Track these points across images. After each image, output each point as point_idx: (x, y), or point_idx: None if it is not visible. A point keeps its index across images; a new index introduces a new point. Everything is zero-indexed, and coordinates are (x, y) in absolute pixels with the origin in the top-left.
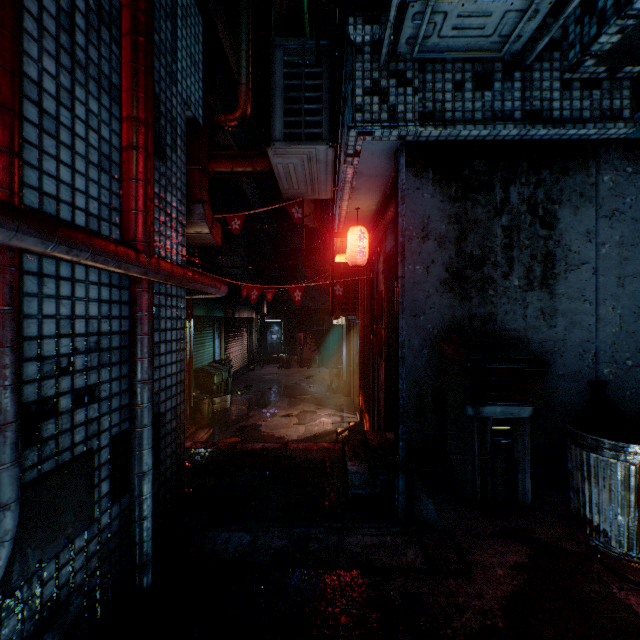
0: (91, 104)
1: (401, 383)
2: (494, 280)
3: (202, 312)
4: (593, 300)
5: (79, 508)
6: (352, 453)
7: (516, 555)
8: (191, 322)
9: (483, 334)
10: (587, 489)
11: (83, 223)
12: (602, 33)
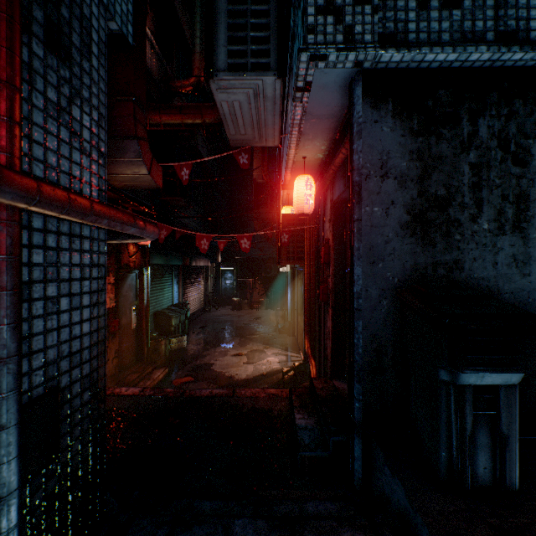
0: None
1: (357, 337)
2: (461, 223)
3: (161, 261)
4: None
5: None
6: (300, 403)
7: None
8: (148, 270)
9: (449, 283)
10: None
11: None
12: None
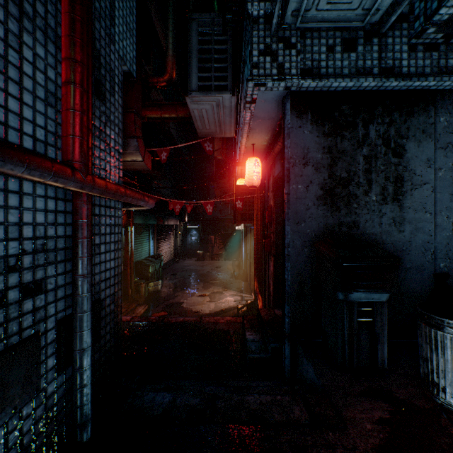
0: (38, 49)
1: (287, 274)
2: (357, 196)
3: (140, 221)
4: (432, 211)
5: (26, 382)
6: (249, 325)
7: (380, 411)
8: (132, 228)
9: (349, 237)
10: (435, 359)
11: (30, 146)
12: (442, 6)
